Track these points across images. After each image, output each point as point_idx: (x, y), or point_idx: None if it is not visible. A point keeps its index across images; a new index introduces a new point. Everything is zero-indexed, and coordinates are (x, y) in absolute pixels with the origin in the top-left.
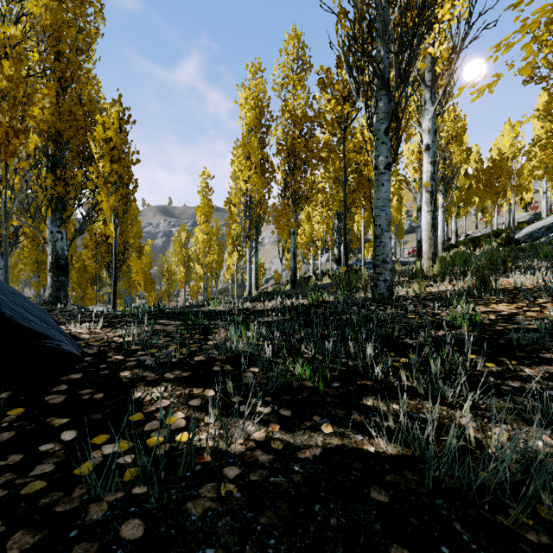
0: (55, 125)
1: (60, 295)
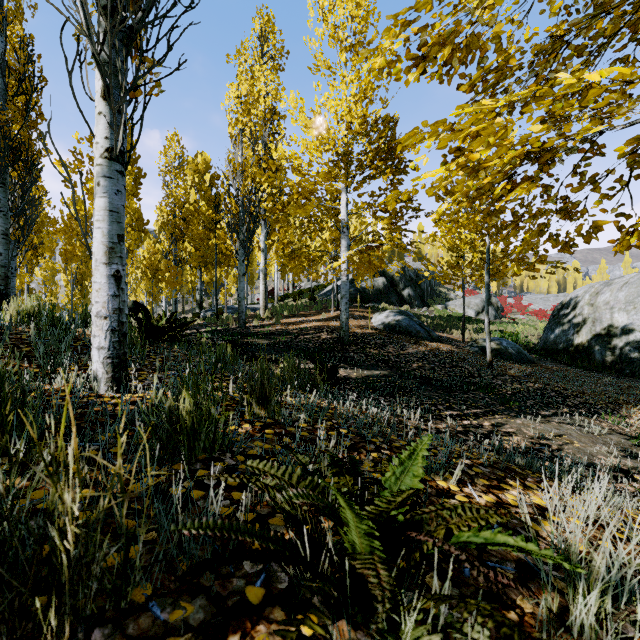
0: None
1: None
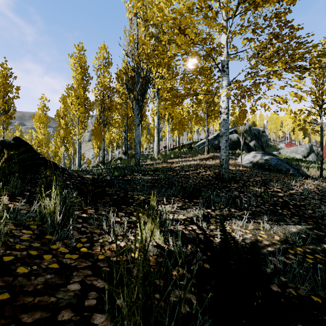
0: None
1: None
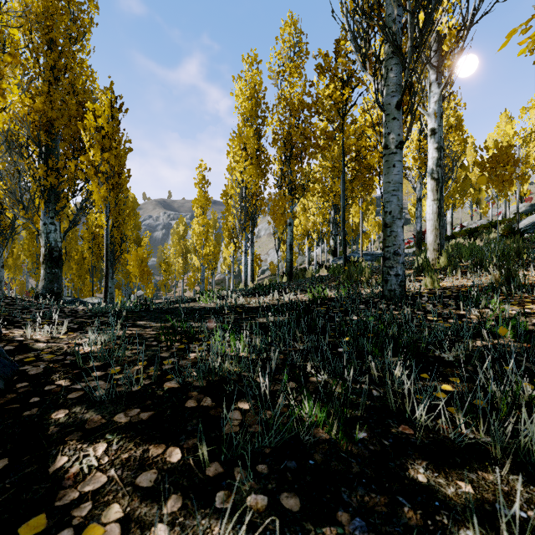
0: (47, 114)
1: (53, 288)
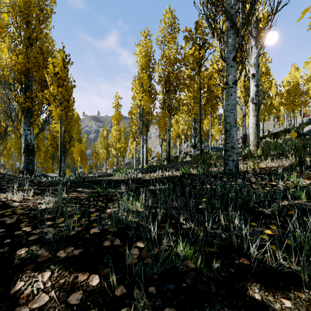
0: (25, 65)
1: (29, 167)
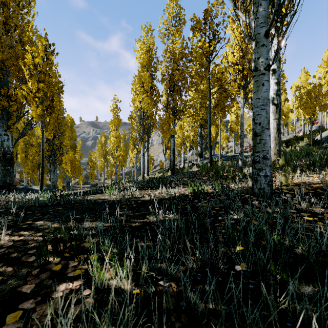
0: None
1: (6, 180)
